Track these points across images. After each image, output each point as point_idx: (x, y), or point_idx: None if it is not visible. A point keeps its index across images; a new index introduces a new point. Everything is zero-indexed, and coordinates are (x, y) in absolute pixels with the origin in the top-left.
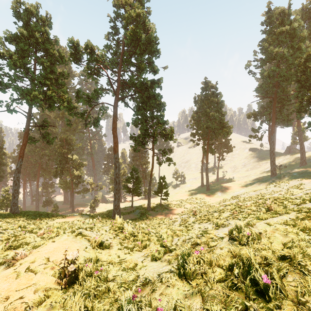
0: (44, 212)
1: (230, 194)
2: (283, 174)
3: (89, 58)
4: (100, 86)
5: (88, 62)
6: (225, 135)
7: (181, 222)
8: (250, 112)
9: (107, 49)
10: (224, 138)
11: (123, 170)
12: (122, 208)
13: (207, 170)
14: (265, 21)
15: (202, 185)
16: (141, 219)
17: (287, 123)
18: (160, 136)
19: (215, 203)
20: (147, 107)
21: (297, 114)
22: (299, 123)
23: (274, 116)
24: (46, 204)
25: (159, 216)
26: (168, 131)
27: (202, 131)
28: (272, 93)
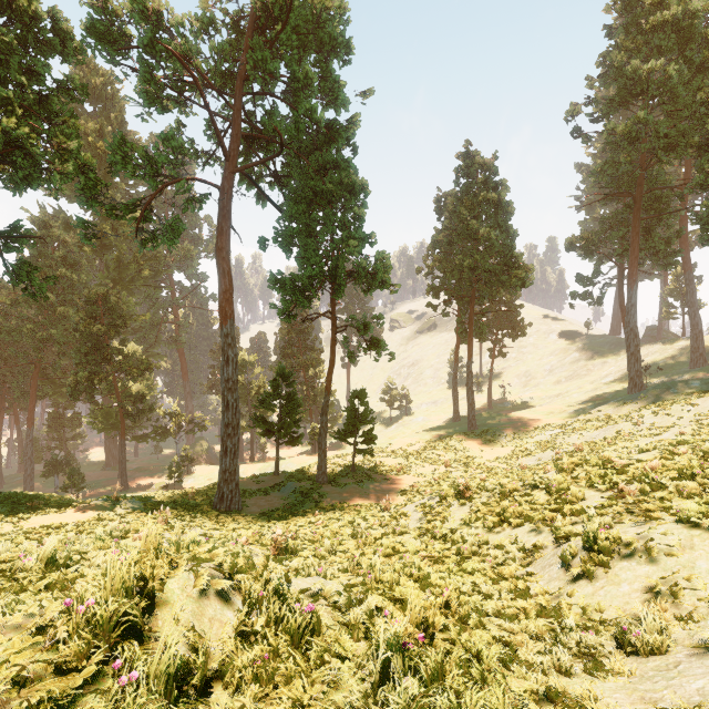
0: (11, 494)
1: (530, 438)
2: (664, 384)
3: (145, 37)
4: (189, 143)
5: (143, 51)
6: (517, 289)
7: (422, 523)
8: (573, 236)
9: (203, 28)
10: (507, 303)
11: (257, 382)
12: (249, 478)
13: (471, 379)
14: (615, 2)
15: (455, 417)
16: (299, 511)
17: (667, 261)
18: (353, 279)
19: (498, 462)
20: (317, 198)
21: (705, 229)
22: (689, 265)
23: (637, 243)
24: (55, 471)
25: (351, 501)
26: (376, 260)
27: (458, 282)
28: (632, 185)
